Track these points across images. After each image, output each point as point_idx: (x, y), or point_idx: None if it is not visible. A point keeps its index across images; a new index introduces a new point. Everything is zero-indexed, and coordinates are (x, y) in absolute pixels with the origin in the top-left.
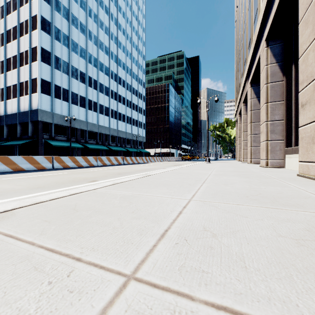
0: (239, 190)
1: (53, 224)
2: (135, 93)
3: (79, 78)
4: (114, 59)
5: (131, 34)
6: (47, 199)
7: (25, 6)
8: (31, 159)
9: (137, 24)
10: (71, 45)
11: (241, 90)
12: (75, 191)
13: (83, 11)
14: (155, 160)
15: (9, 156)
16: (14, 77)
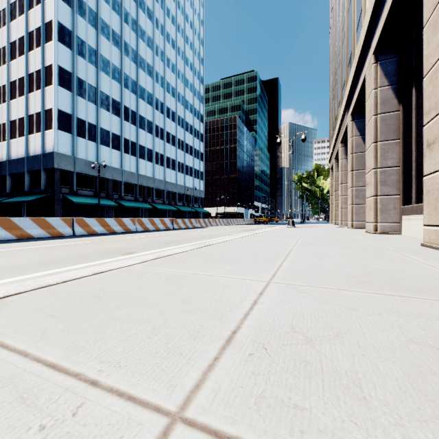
0: (340, 267)
1: (62, 320)
2: (189, 130)
3: (111, 109)
4: (160, 82)
5: (184, 48)
6: (57, 281)
7: (36, 8)
8: (42, 221)
9: (191, 33)
10: (100, 62)
11: (339, 125)
12: (100, 268)
13: (117, 15)
14: (218, 223)
15: (12, 218)
16: (20, 108)
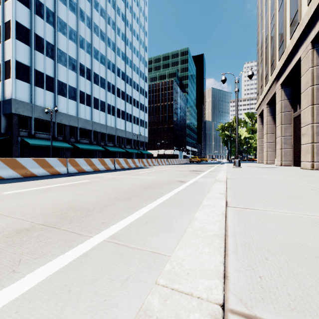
0: None
1: None
2: (136, 88)
3: (68, 65)
4: (111, 47)
5: (132, 21)
6: None
7: None
8: None
9: (138, 10)
10: (58, 23)
11: (281, 65)
12: None
13: None
14: (159, 163)
15: None
16: None
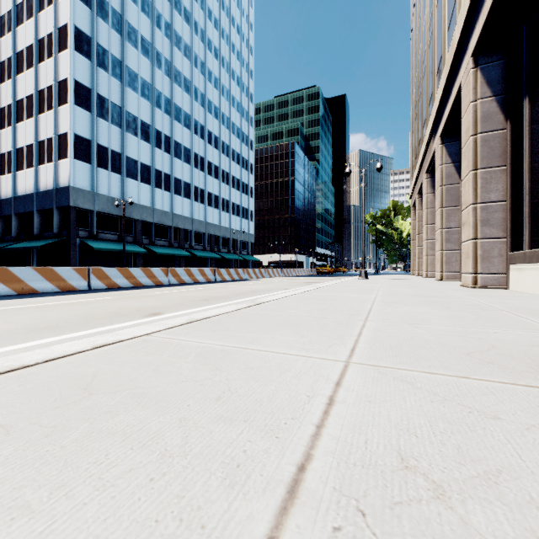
0: (445, 337)
1: (14, 438)
2: (236, 159)
3: (140, 133)
4: (200, 100)
5: (229, 58)
6: (37, 360)
7: (48, 9)
8: (49, 272)
9: (239, 40)
10: (126, 76)
11: (424, 151)
12: (106, 338)
13: (147, 18)
14: (271, 274)
15: (10, 268)
16: (28, 132)
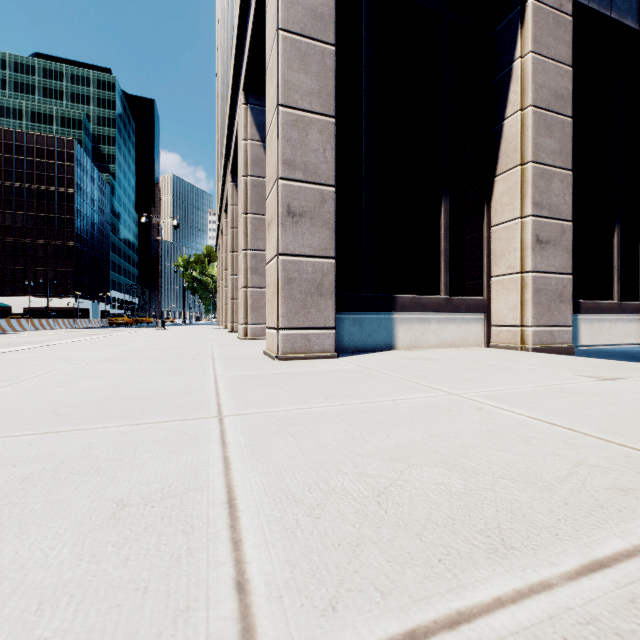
0: (160, 347)
1: None
2: None
3: None
4: None
5: None
6: None
7: None
8: None
9: None
10: None
11: (219, 216)
12: None
13: None
14: (38, 326)
15: None
16: None
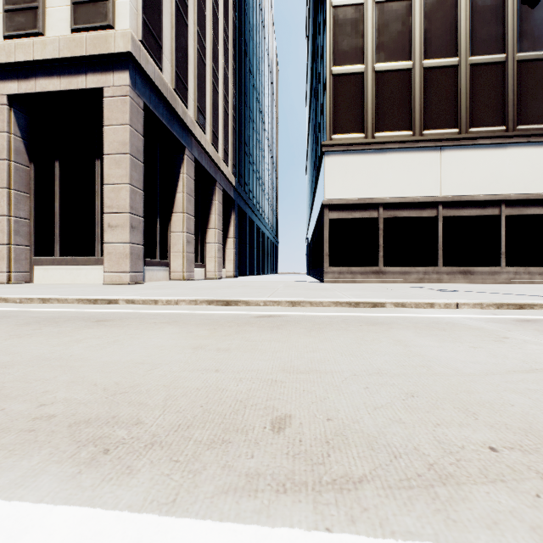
0: None
1: None
2: None
3: None
4: None
5: None
6: None
7: None
8: None
9: None
10: None
11: None
12: None
13: None
14: None
15: None
16: None
